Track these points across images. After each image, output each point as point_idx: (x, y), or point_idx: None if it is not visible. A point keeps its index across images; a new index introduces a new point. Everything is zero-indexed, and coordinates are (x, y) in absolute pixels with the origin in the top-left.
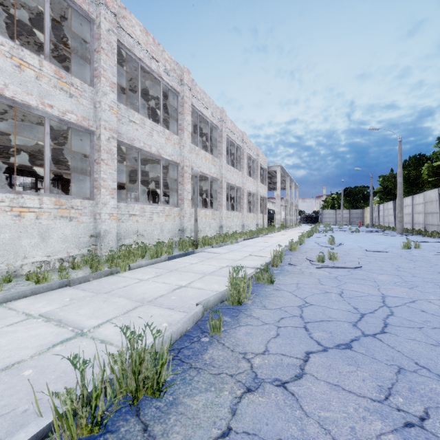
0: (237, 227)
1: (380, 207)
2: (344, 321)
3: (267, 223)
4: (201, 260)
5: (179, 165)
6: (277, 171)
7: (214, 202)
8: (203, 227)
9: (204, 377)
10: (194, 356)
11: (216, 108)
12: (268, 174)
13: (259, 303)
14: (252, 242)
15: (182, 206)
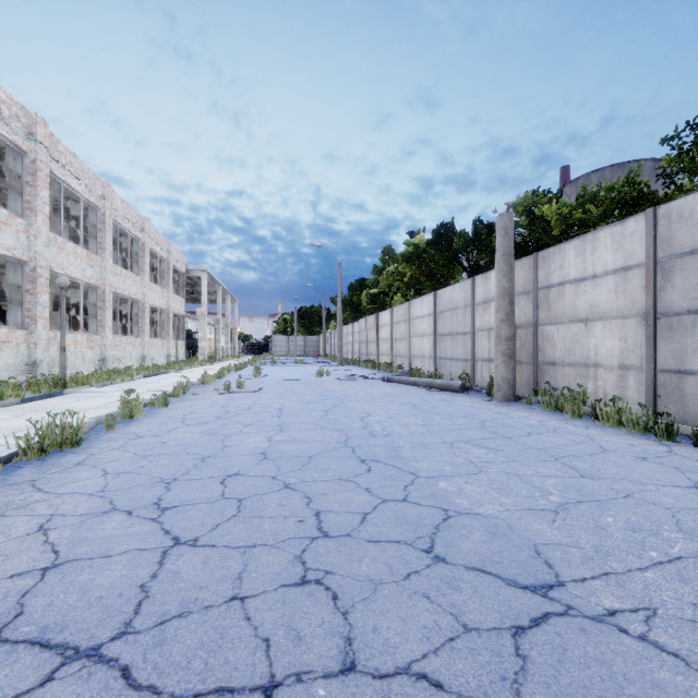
0: (133, 361)
1: (332, 334)
2: (212, 416)
3: (188, 353)
4: (77, 399)
5: (27, 264)
6: (201, 278)
7: (92, 322)
8: (72, 360)
9: (105, 441)
10: (96, 438)
11: (95, 180)
12: (188, 279)
13: (151, 417)
14: (156, 379)
15: (33, 328)
